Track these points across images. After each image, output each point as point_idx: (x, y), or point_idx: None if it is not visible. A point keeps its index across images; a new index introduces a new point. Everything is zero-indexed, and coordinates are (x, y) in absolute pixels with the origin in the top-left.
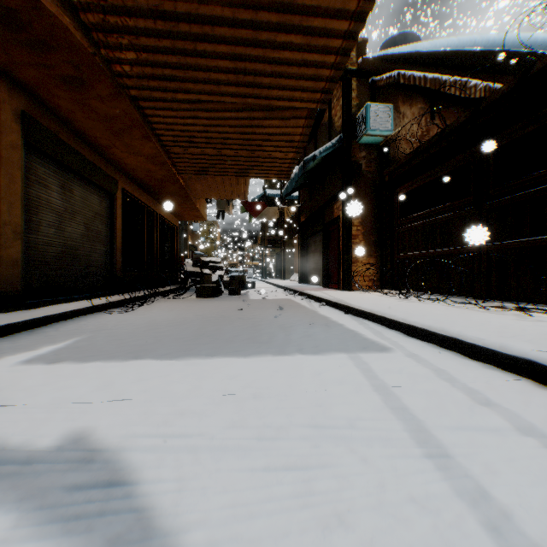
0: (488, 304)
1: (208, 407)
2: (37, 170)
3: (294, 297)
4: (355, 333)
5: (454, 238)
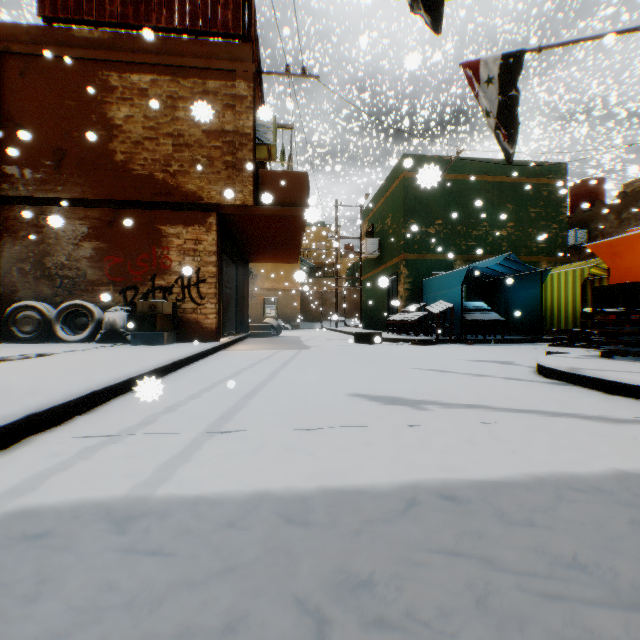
0: None
1: (368, 420)
2: None
3: None
4: None
5: None
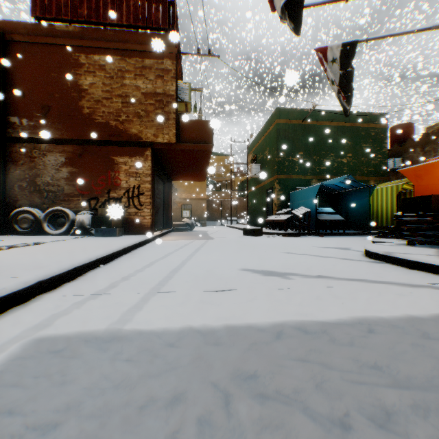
0: None
1: (253, 285)
2: None
3: None
4: None
5: None
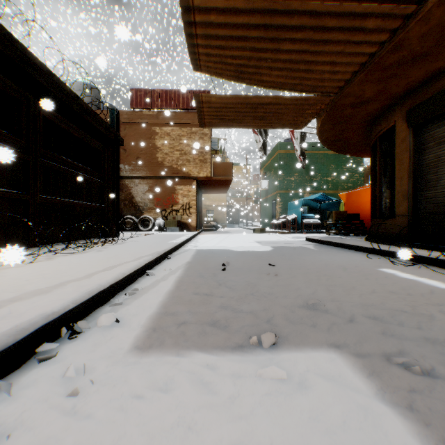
0: (85, 244)
1: (247, 243)
2: (433, 136)
3: (84, 375)
4: (200, 249)
5: (3, 177)
